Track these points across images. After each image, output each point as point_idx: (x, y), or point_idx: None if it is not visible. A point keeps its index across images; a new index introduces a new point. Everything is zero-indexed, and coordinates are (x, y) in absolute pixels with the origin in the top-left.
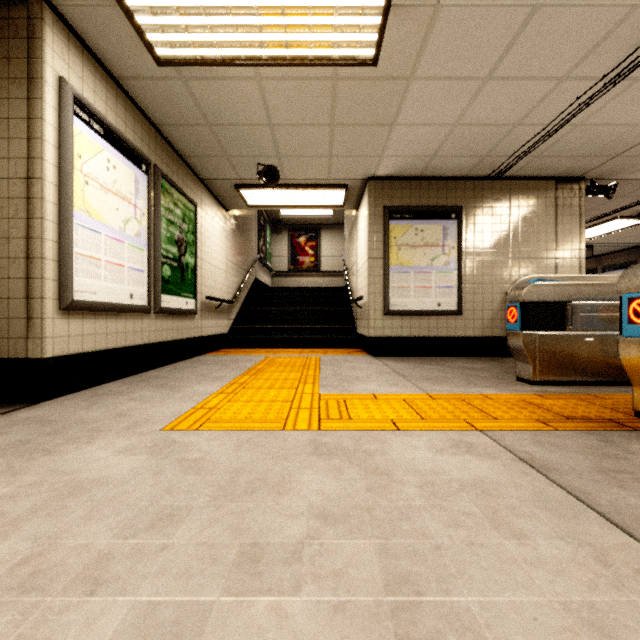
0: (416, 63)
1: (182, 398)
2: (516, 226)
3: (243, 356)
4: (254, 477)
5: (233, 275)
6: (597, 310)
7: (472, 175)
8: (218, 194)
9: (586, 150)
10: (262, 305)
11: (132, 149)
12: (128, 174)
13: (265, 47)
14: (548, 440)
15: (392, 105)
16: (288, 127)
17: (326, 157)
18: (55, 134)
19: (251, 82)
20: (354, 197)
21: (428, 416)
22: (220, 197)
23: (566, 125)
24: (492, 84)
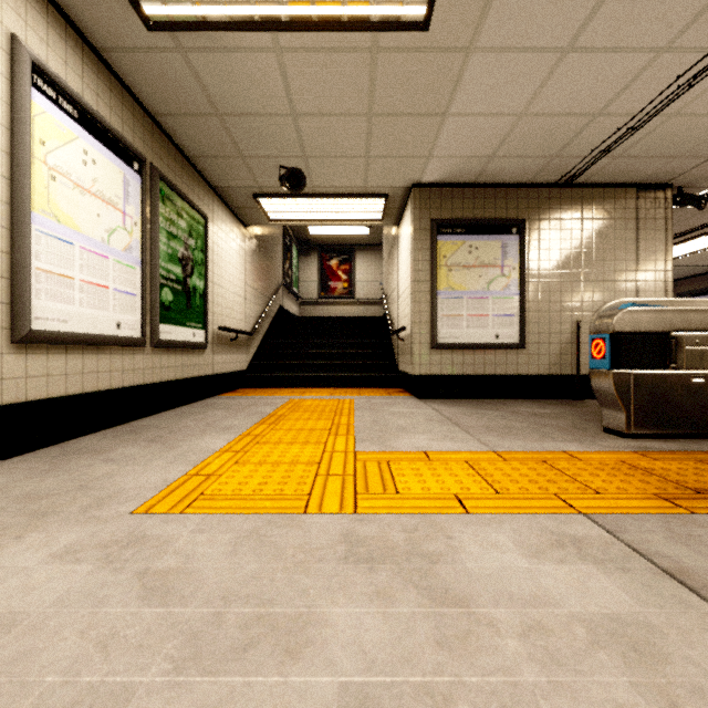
0: (478, 27)
1: (175, 458)
2: (589, 242)
3: (263, 398)
4: (252, 612)
5: (253, 302)
6: (707, 343)
7: (537, 181)
8: (234, 206)
9: (678, 149)
10: (287, 337)
11: (119, 141)
12: (114, 172)
13: (284, 3)
14: (688, 532)
15: (445, 87)
16: (316, 118)
17: (362, 158)
18: (5, 110)
19: (268, 55)
20: (395, 209)
21: (504, 488)
22: (236, 209)
23: (658, 115)
24: (572, 58)
